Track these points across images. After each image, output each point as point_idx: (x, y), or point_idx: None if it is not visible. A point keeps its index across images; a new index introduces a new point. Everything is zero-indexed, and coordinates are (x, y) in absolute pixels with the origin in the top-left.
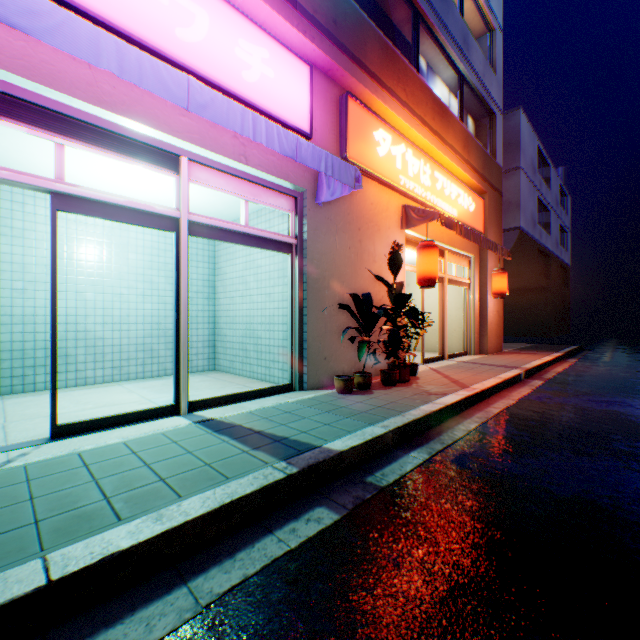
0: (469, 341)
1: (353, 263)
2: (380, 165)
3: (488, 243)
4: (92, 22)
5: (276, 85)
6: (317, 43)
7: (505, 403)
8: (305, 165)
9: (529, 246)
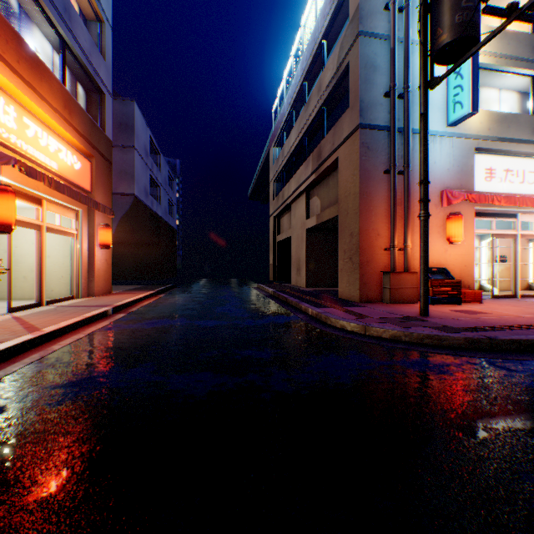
0: (78, 286)
1: None
2: None
3: (91, 201)
4: None
5: None
6: None
7: (76, 338)
8: None
9: (144, 210)
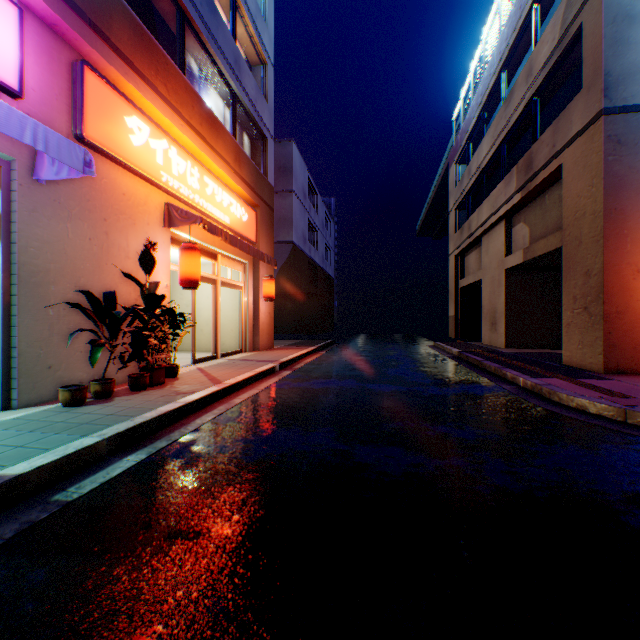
0: (245, 340)
1: (97, 257)
2: (135, 155)
3: (257, 252)
4: None
5: None
6: None
7: (251, 393)
8: None
9: (301, 258)
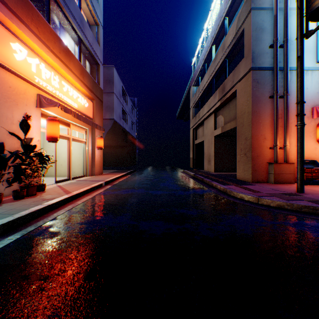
0: (86, 170)
1: None
2: (17, 65)
3: (93, 123)
4: None
5: None
6: None
7: (88, 198)
8: None
9: (118, 128)
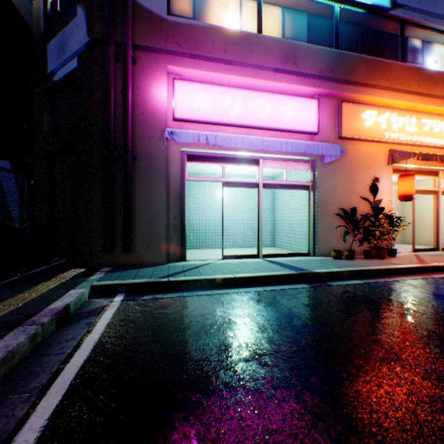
0: None
1: (347, 190)
2: (366, 132)
3: None
4: (233, 126)
5: (299, 117)
6: (321, 87)
7: None
8: (310, 154)
9: None
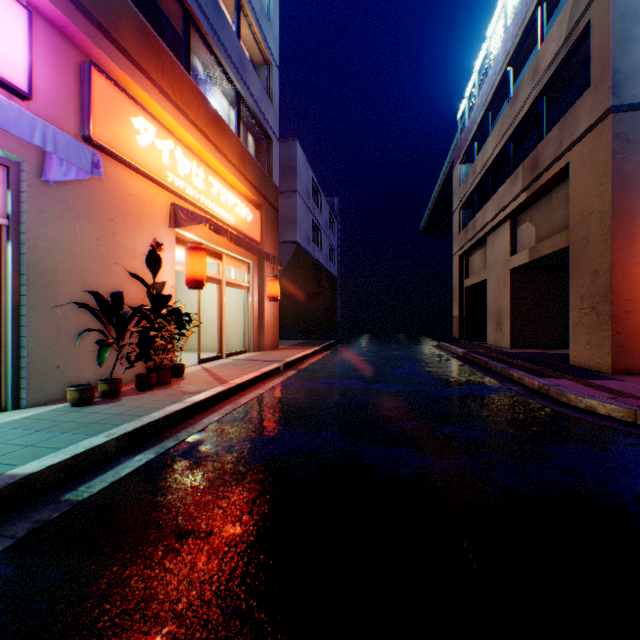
0: (249, 340)
1: (104, 257)
2: (141, 155)
3: (262, 252)
4: None
5: None
6: None
7: (257, 393)
8: (6, 130)
9: (305, 258)
